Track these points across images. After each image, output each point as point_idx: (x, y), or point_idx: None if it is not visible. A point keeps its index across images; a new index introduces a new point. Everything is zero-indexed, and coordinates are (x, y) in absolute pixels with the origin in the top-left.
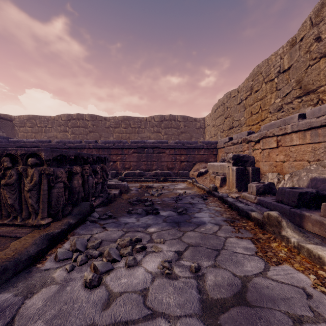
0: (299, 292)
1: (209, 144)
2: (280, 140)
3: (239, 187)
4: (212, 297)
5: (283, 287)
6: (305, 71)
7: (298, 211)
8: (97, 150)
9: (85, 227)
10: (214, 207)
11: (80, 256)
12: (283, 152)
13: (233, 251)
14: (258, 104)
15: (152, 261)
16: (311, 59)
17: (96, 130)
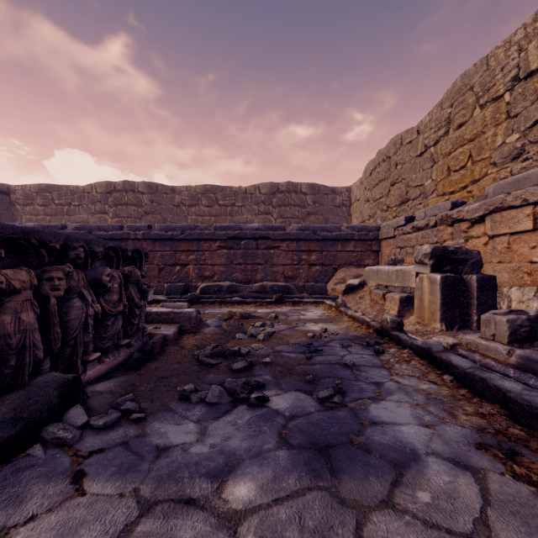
0: None
1: (363, 232)
2: None
3: (449, 320)
4: None
5: None
6: None
7: None
8: (151, 242)
9: (6, 483)
10: (414, 379)
11: None
12: None
13: None
14: (465, 149)
15: None
16: None
17: (156, 209)
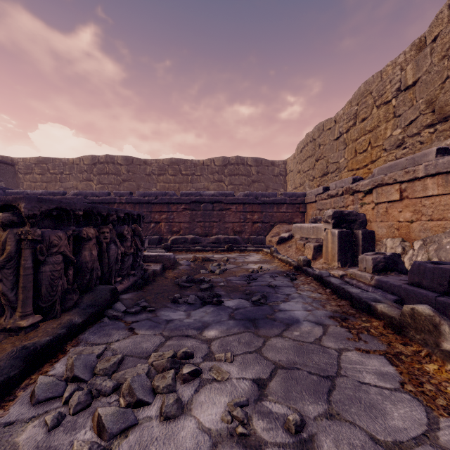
0: None
1: (293, 198)
2: (406, 189)
3: (343, 260)
4: None
5: None
6: (441, 85)
7: None
8: (132, 205)
9: (99, 330)
10: (309, 292)
11: (77, 394)
12: (410, 206)
13: (358, 381)
14: (366, 138)
15: (210, 403)
16: None
17: (132, 178)
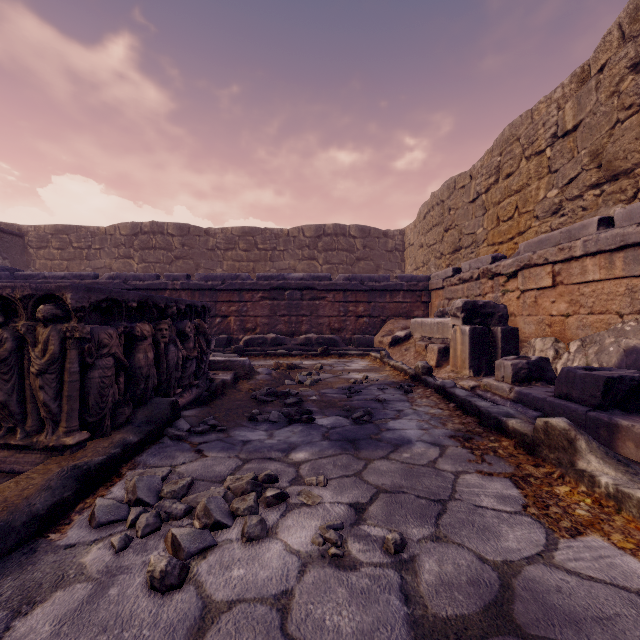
0: (631, 601)
1: (413, 282)
2: (560, 272)
3: (477, 368)
4: (436, 613)
5: (594, 588)
6: (610, 132)
7: (604, 417)
8: (190, 293)
9: (159, 451)
10: (428, 407)
11: (145, 516)
12: (566, 295)
13: (475, 505)
14: (512, 200)
15: (299, 527)
16: (623, 109)
17: (188, 254)
